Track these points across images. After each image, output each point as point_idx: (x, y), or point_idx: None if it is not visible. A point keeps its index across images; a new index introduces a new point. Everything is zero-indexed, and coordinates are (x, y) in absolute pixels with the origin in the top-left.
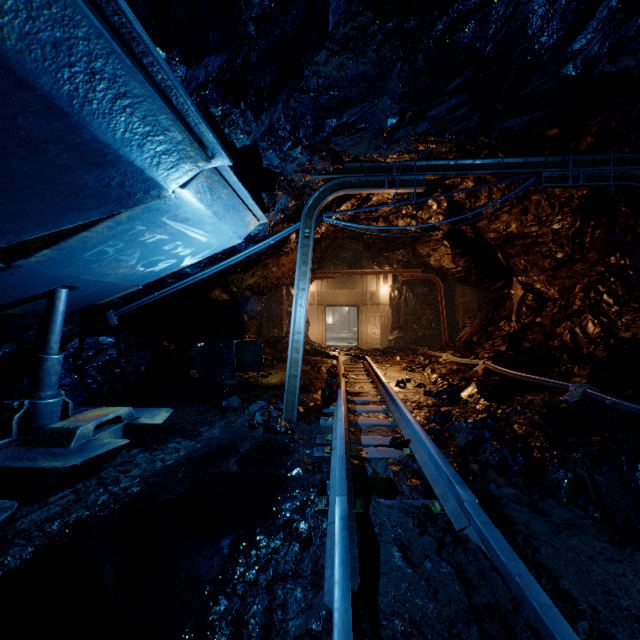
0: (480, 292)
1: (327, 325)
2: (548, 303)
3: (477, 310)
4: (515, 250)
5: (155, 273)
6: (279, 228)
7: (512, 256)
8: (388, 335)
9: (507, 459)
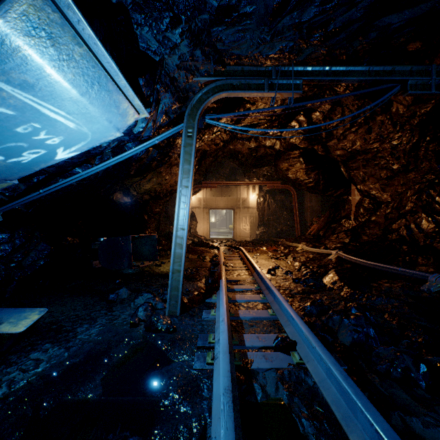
0: (322, 199)
1: (211, 223)
2: (382, 205)
3: (320, 212)
4: (356, 164)
5: (24, 165)
6: (165, 131)
7: (353, 169)
8: (255, 230)
9: (411, 370)
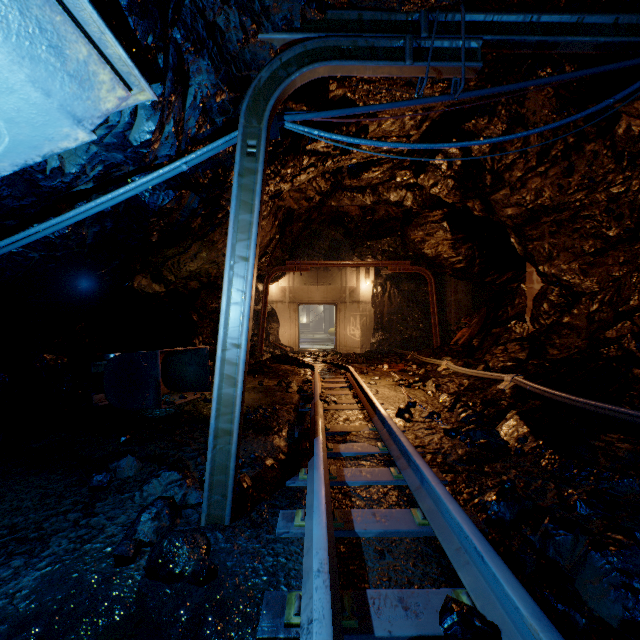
0: (474, 288)
1: (301, 325)
2: (582, 298)
3: (471, 309)
4: (538, 231)
5: None
6: None
7: (533, 239)
8: (370, 337)
9: None
